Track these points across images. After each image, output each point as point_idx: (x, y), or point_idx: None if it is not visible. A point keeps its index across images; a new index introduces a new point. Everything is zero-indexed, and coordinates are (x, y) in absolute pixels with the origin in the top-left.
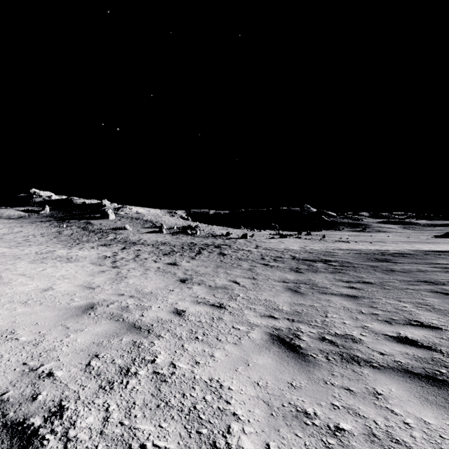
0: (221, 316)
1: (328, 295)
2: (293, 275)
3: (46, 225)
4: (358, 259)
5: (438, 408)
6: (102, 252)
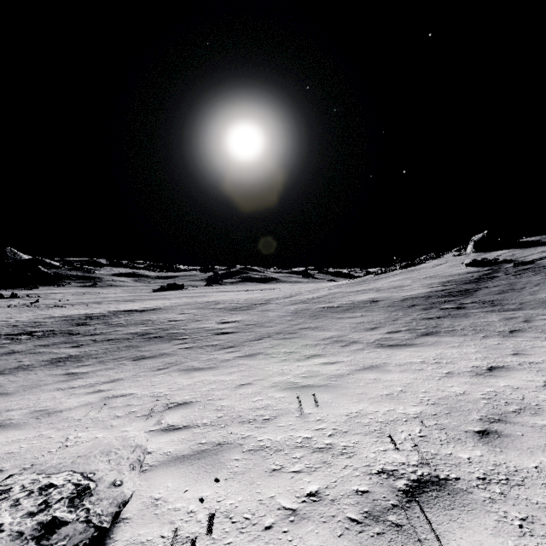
0: None
1: (26, 354)
2: None
3: None
4: (62, 326)
5: (48, 367)
6: None
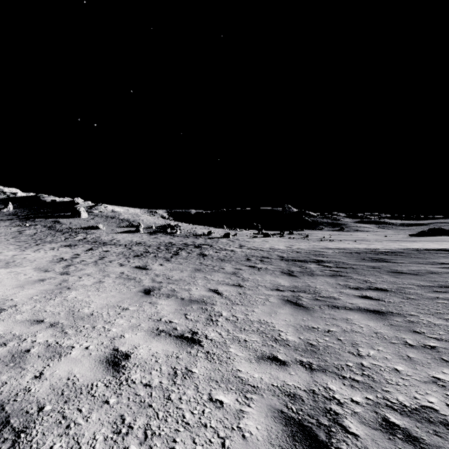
0: (190, 366)
1: (342, 309)
2: (287, 280)
3: (6, 224)
4: (352, 259)
5: None
6: (61, 253)
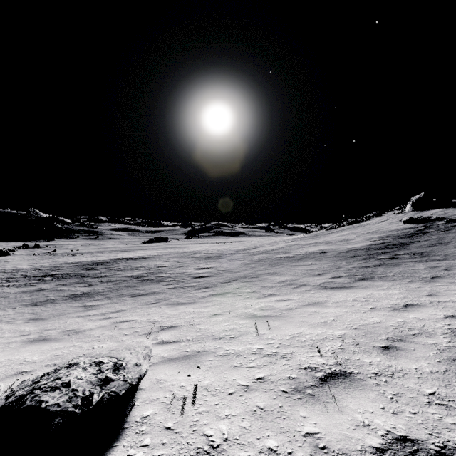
0: None
1: (51, 291)
2: (29, 288)
3: None
4: (75, 270)
5: (68, 301)
6: None
